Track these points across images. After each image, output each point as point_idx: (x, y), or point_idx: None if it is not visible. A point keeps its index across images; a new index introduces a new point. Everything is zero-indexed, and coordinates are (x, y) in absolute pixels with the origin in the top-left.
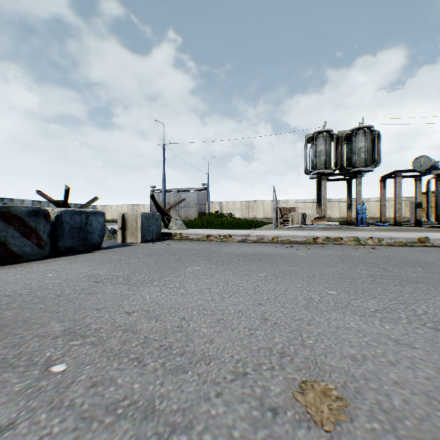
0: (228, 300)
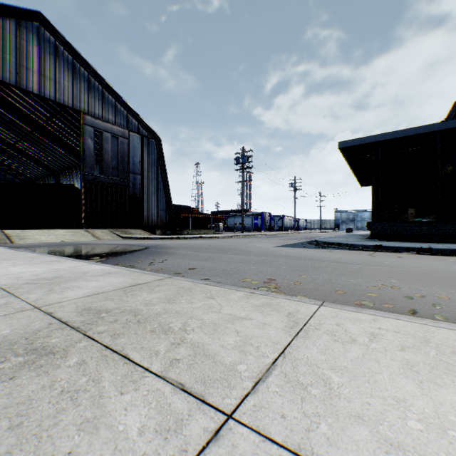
0: (429, 263)
